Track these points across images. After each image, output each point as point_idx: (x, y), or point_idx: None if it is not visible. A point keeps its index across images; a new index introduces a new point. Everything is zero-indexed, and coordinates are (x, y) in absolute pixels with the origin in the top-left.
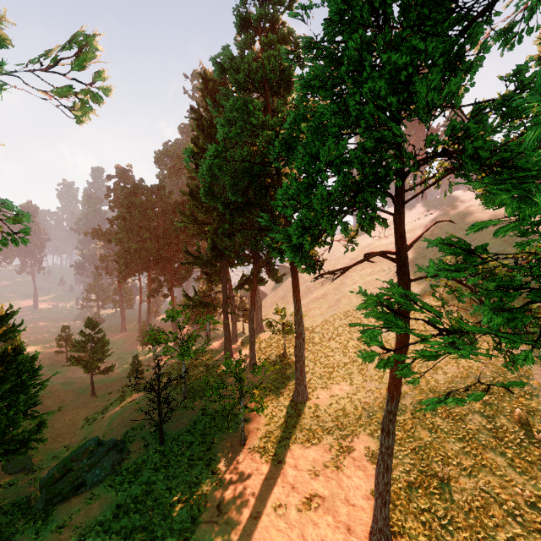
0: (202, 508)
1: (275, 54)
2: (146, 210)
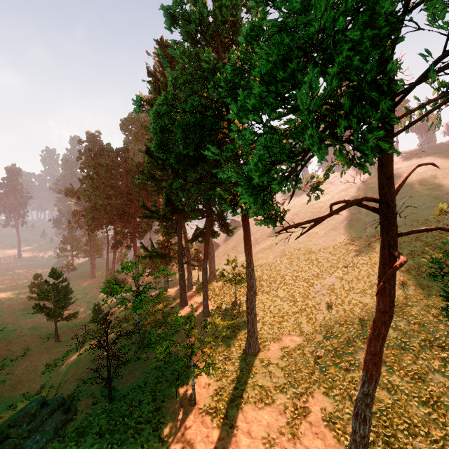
0: None
1: (227, 4)
2: (112, 170)
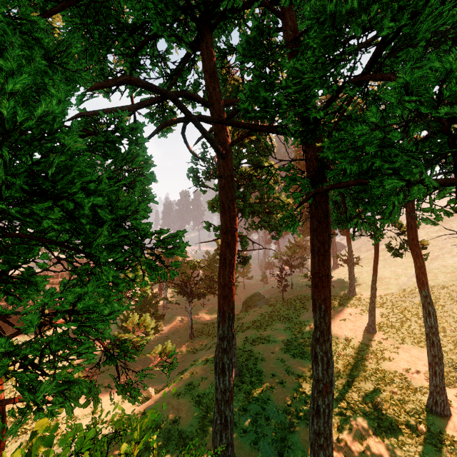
0: (301, 314)
1: None
2: None
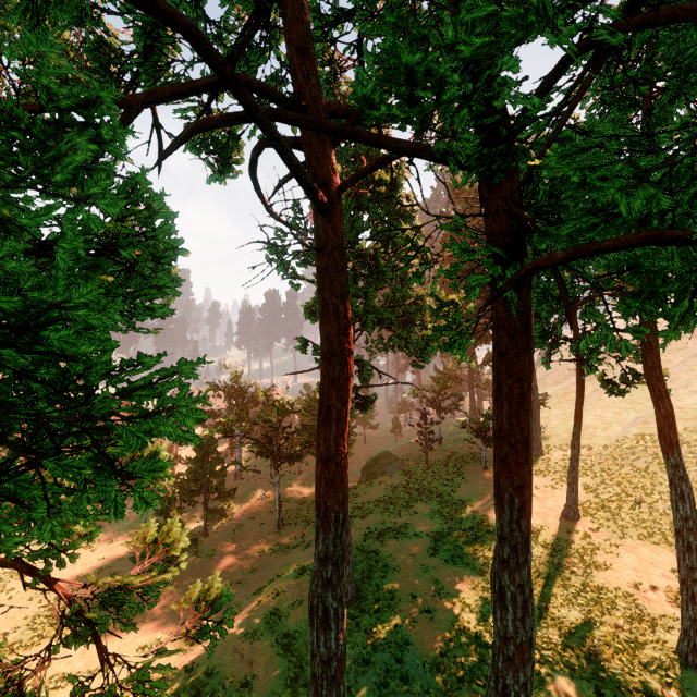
0: (457, 487)
1: None
2: None
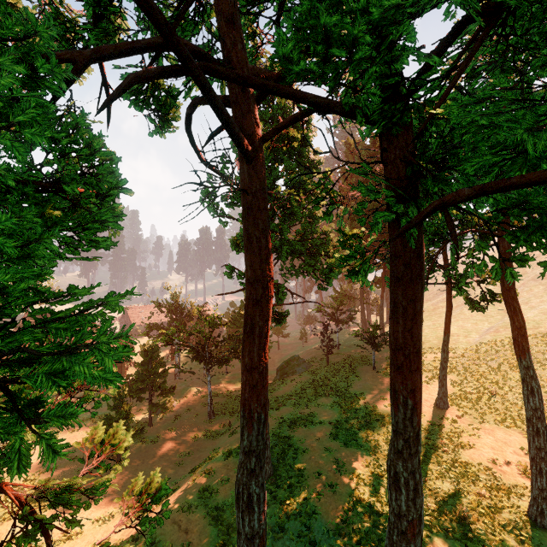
0: (352, 384)
1: None
2: None
